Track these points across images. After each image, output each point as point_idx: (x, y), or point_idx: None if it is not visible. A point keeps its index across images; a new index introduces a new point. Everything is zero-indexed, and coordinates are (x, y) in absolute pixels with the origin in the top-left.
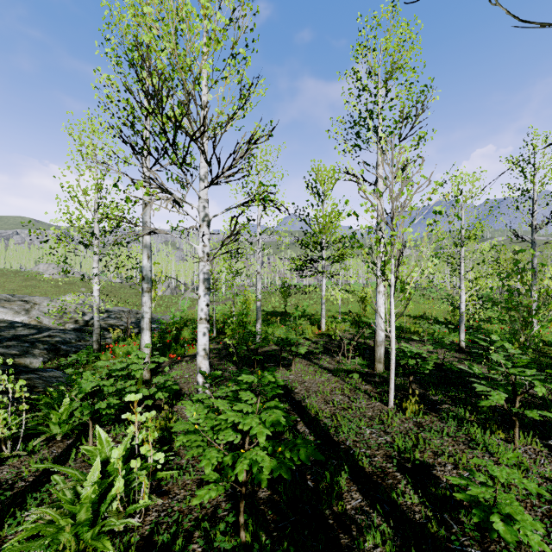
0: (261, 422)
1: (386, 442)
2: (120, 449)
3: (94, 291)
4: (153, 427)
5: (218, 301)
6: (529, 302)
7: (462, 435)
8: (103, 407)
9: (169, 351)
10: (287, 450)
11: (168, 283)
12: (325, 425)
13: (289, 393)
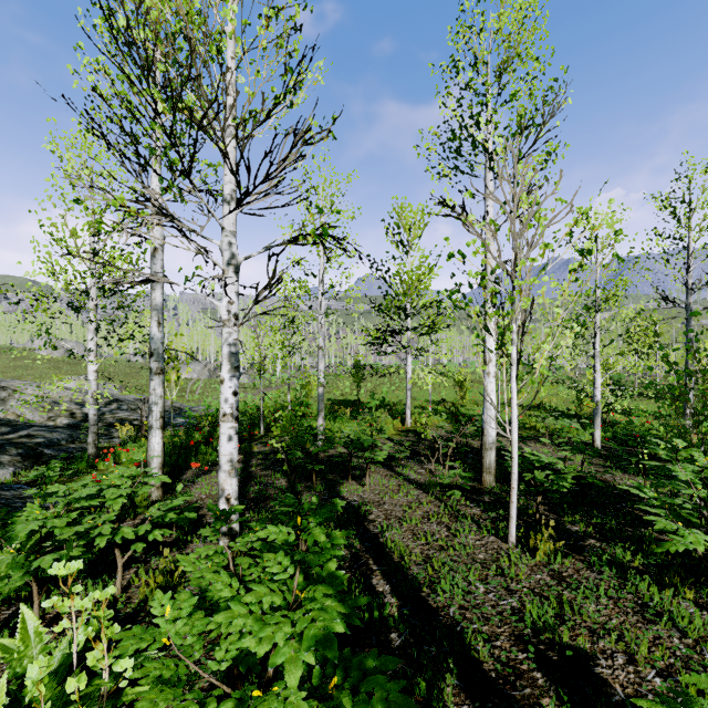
0: (297, 630)
1: (512, 608)
2: (42, 663)
3: (89, 374)
4: (109, 616)
5: (271, 386)
6: (706, 387)
7: (628, 596)
8: (44, 567)
9: (196, 456)
10: (348, 691)
11: (206, 363)
12: (415, 580)
13: (361, 522)
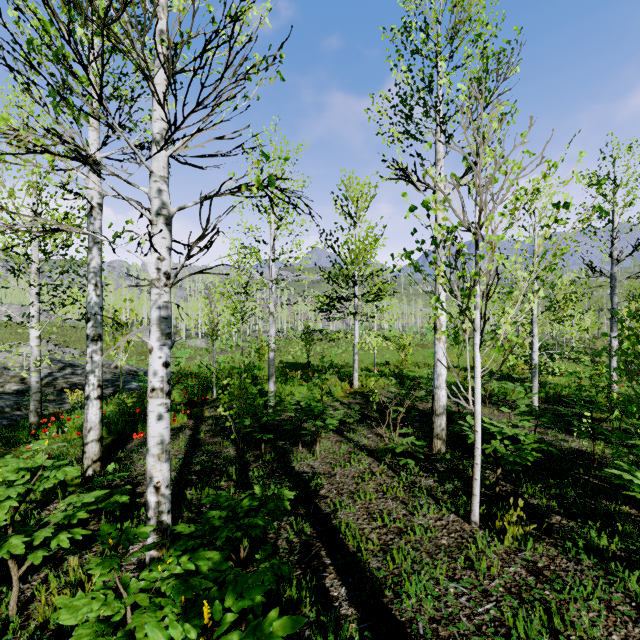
0: None
1: (491, 619)
2: None
3: (31, 340)
4: None
5: (227, 350)
6: None
7: (618, 595)
8: None
9: (145, 422)
10: None
11: None
12: (375, 581)
13: (311, 498)
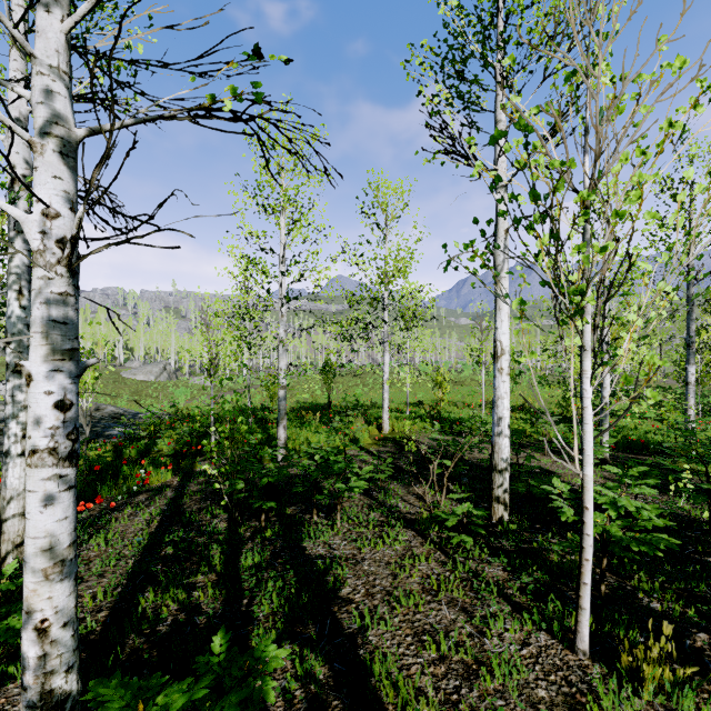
0: None
1: None
2: None
3: None
4: None
5: (236, 389)
6: None
7: None
8: None
9: (116, 480)
10: None
11: (164, 364)
12: None
13: (327, 605)
